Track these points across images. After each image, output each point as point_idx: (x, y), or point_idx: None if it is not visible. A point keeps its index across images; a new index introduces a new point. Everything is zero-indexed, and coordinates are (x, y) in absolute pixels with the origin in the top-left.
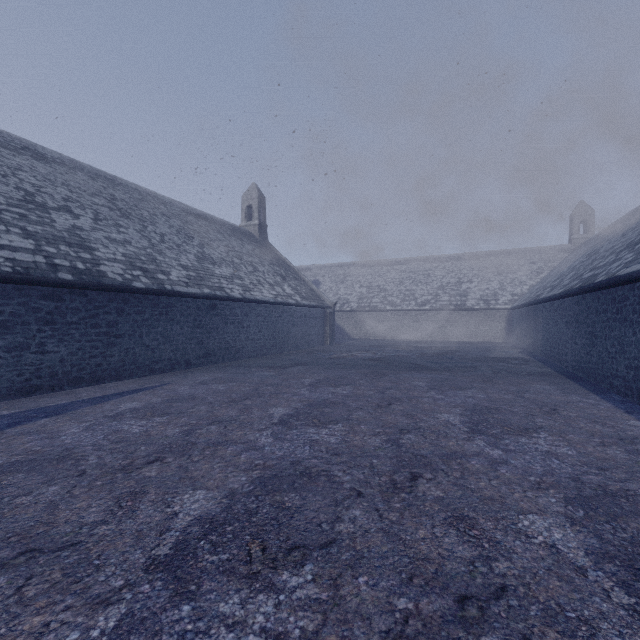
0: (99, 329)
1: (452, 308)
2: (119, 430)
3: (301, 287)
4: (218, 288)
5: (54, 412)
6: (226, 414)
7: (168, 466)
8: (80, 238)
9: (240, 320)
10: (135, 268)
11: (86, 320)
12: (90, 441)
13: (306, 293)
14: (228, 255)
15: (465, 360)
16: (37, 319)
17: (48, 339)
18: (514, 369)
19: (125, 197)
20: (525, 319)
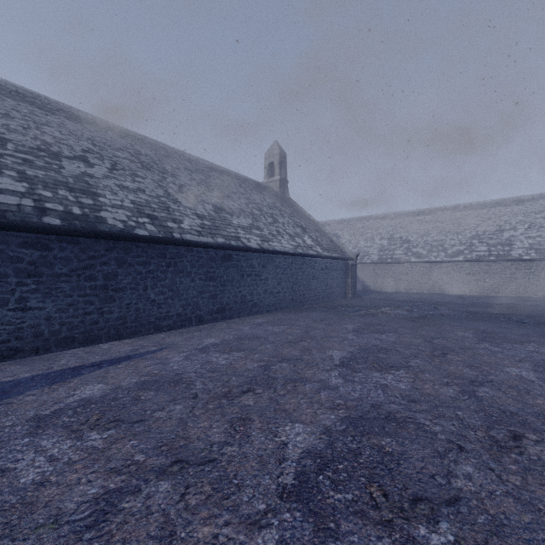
0: (95, 282)
1: (492, 259)
2: (5, 471)
3: (321, 239)
4: (234, 238)
5: None
6: (204, 435)
7: None
8: (86, 184)
9: (257, 272)
10: (142, 215)
11: (79, 272)
12: None
13: (327, 244)
14: (248, 207)
15: None
16: (17, 270)
17: (31, 294)
18: None
19: (150, 153)
20: None
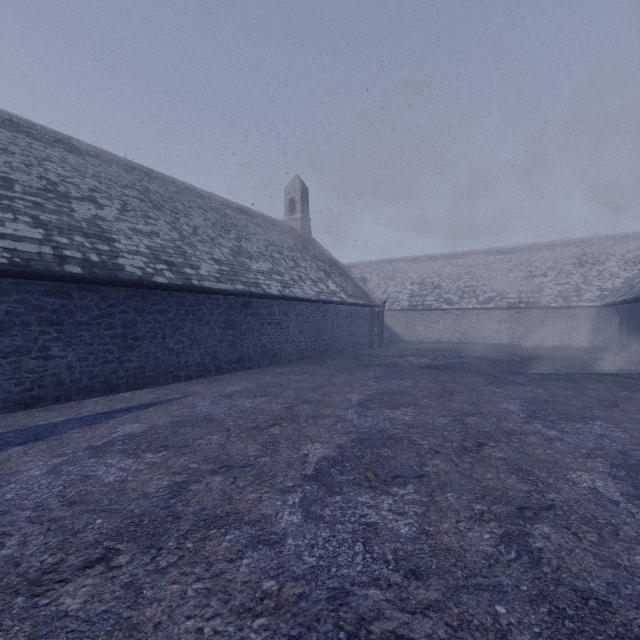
0: (114, 330)
1: (522, 306)
2: (89, 476)
3: (347, 284)
4: (253, 284)
5: (36, 436)
6: (242, 452)
7: (111, 580)
8: (100, 229)
9: (278, 320)
10: (159, 261)
11: (99, 320)
12: (37, 498)
13: (352, 290)
14: (267, 249)
15: (555, 371)
16: (39, 319)
17: (53, 342)
18: (637, 387)
19: (160, 190)
20: (627, 319)
